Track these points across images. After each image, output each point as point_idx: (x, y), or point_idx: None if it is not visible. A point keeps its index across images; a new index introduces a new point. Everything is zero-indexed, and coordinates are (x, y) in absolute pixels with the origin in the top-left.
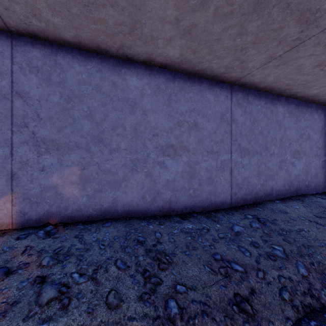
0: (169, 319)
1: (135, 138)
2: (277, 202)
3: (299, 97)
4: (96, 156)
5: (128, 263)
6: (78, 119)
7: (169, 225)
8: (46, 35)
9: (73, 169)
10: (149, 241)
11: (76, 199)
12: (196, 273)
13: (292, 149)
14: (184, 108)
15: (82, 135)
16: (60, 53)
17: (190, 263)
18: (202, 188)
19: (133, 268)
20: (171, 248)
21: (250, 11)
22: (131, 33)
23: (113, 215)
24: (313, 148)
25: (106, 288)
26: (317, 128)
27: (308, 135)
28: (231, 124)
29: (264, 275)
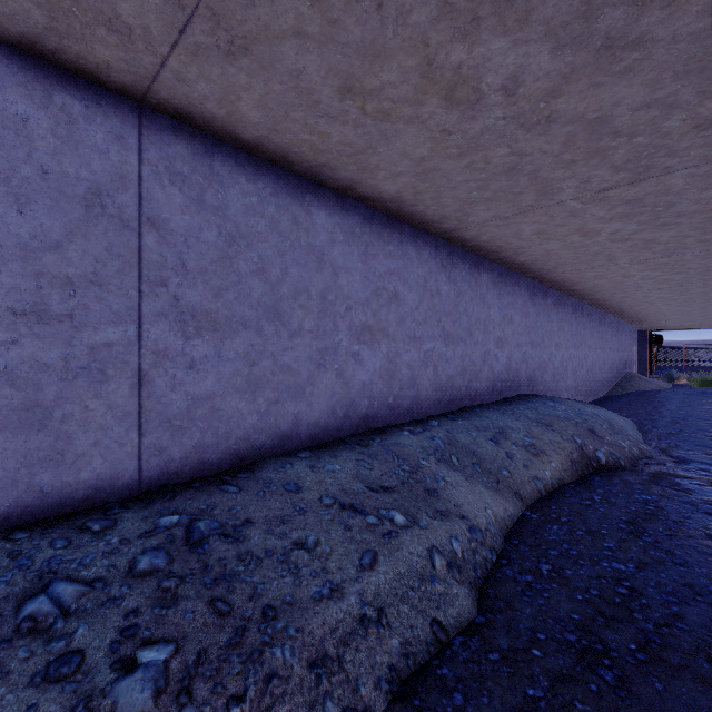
0: None
1: None
2: (301, 457)
3: (366, 197)
4: None
5: None
6: None
7: None
8: None
9: None
10: None
11: None
12: None
13: (354, 321)
14: None
15: None
16: None
17: None
18: None
19: None
20: None
21: None
22: None
23: None
24: (405, 323)
25: None
26: (415, 278)
27: (395, 293)
28: (141, 230)
29: None
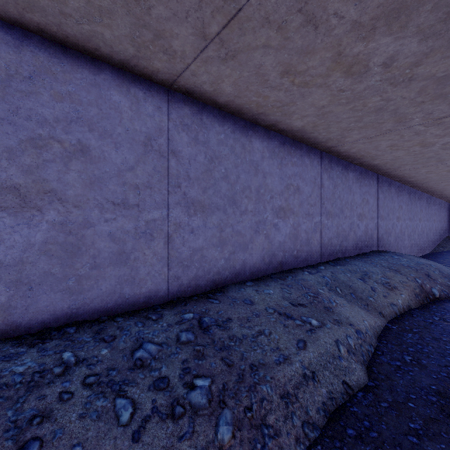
0: None
1: None
2: (248, 285)
3: (282, 130)
4: None
5: None
6: None
7: None
8: None
9: None
10: None
11: None
12: None
13: (274, 205)
14: (50, 111)
15: None
16: None
17: None
18: (101, 274)
19: None
20: None
21: None
22: None
23: None
24: (303, 205)
25: None
26: (309, 177)
27: (298, 187)
28: (168, 157)
29: None
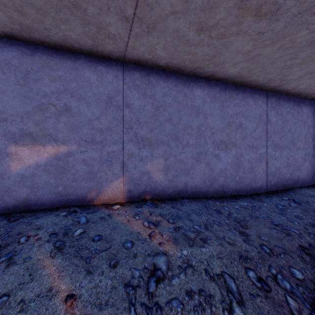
0: (266, 253)
1: (199, 136)
2: (304, 188)
3: None
4: (174, 150)
5: (221, 223)
6: (162, 122)
7: (229, 203)
8: (146, 62)
9: (159, 159)
10: (223, 212)
11: (161, 182)
12: (267, 232)
13: (314, 144)
14: (232, 111)
15: (165, 134)
16: (152, 74)
17: (259, 226)
18: (245, 176)
19: (227, 226)
20: (241, 217)
21: (305, 46)
22: (210, 60)
23: (184, 195)
24: None
25: (220, 235)
26: None
27: None
28: (267, 124)
29: (314, 235)
